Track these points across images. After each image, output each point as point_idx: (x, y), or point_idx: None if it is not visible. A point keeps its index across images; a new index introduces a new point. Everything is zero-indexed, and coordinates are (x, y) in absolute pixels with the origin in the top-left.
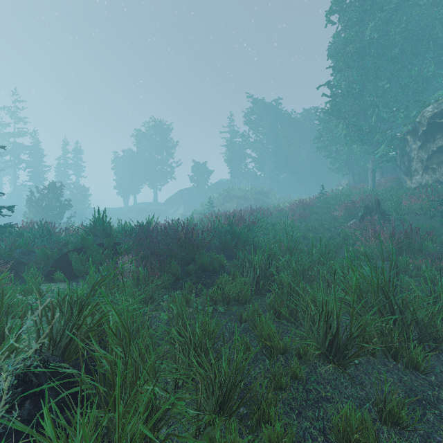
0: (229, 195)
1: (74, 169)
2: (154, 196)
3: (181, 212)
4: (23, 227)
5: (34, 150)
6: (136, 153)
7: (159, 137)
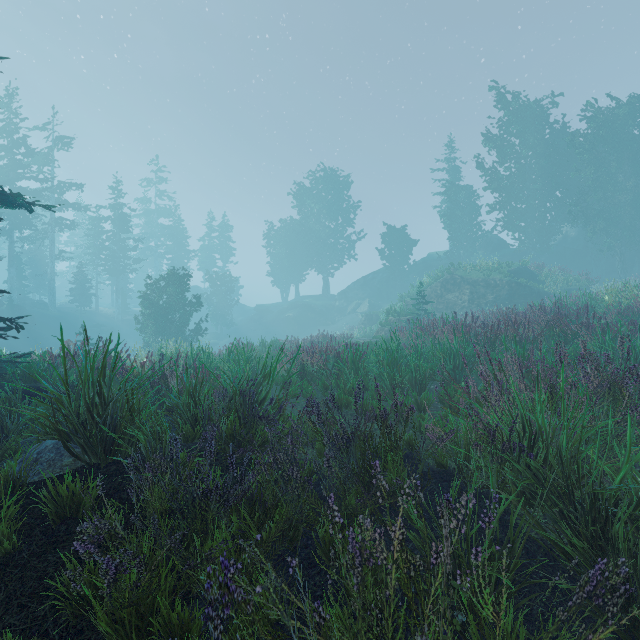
0: (453, 279)
1: (220, 253)
2: (324, 286)
3: (365, 309)
4: (49, 358)
5: (175, 231)
6: (298, 222)
7: (331, 194)
